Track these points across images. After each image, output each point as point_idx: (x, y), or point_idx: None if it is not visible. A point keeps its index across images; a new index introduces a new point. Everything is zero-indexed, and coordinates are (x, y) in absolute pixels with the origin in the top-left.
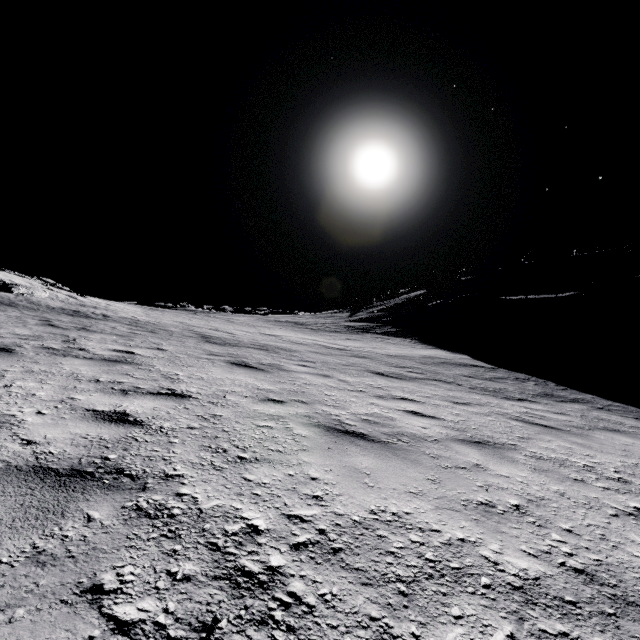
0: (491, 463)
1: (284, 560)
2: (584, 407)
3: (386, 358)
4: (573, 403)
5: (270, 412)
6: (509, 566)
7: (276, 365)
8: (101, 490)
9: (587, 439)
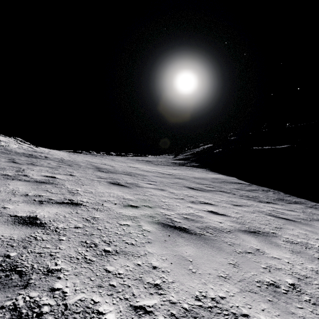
0: (265, 248)
1: None
2: (302, 206)
3: (193, 179)
4: (296, 204)
5: (129, 214)
6: None
7: (135, 184)
8: None
9: (312, 227)
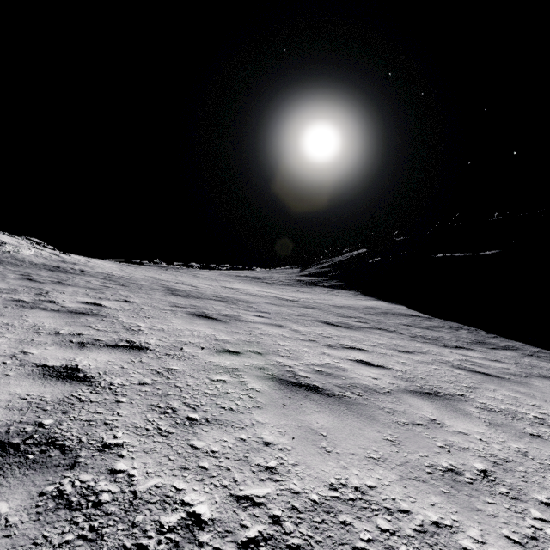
0: (446, 417)
1: None
2: (515, 354)
3: (333, 309)
4: (505, 350)
5: (225, 364)
6: None
7: (234, 316)
8: (21, 469)
9: (528, 387)
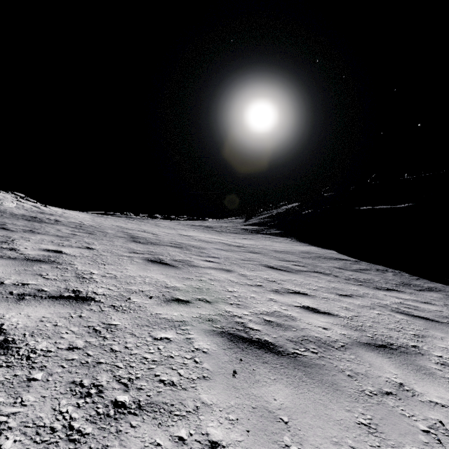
0: (412, 380)
1: None
2: (441, 295)
3: (274, 253)
4: (430, 292)
5: (172, 316)
6: None
7: (186, 261)
8: None
9: None
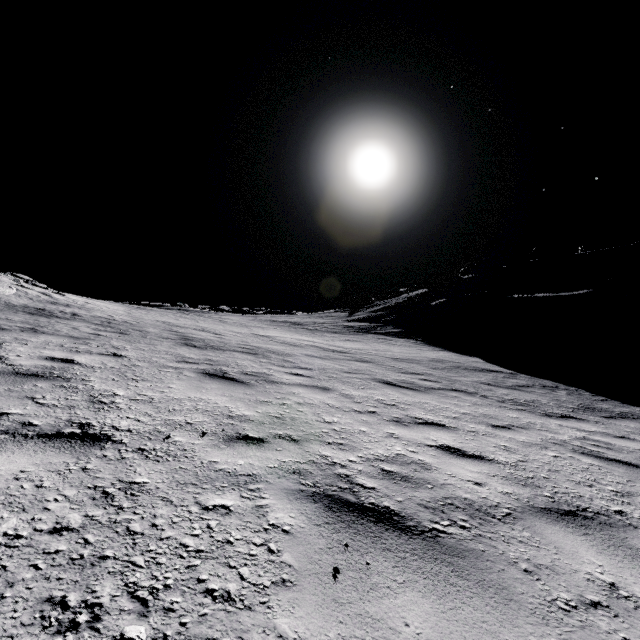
0: (630, 577)
1: None
2: None
3: (392, 362)
4: (624, 419)
5: (235, 467)
6: None
7: (263, 375)
8: None
9: None
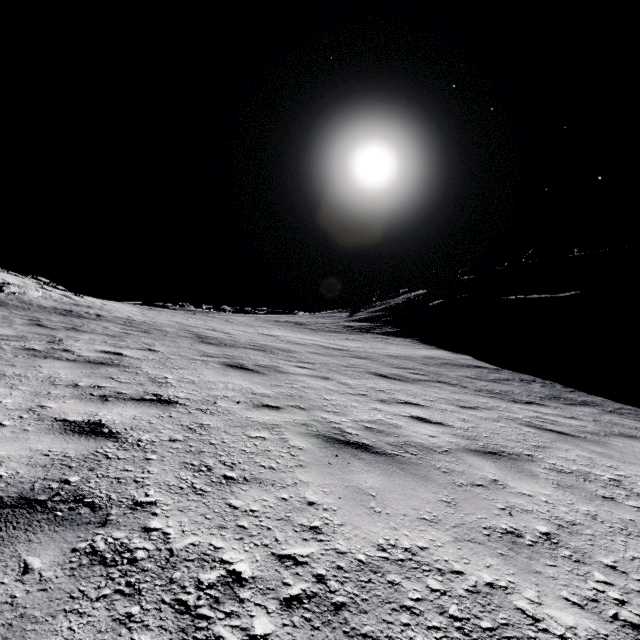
0: (509, 478)
1: (271, 625)
2: (595, 410)
3: (387, 359)
4: (583, 406)
5: (264, 420)
6: (552, 623)
7: (273, 367)
8: (50, 526)
9: (605, 447)
